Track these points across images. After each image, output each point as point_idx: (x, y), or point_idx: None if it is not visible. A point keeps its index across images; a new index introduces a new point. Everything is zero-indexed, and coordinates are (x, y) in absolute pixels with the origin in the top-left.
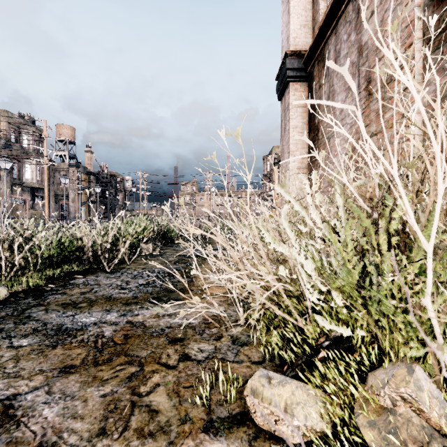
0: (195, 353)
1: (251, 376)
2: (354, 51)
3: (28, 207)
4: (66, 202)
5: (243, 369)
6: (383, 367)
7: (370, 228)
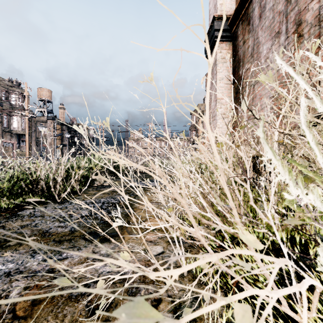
0: None
1: None
2: (281, 0)
3: (15, 149)
4: (44, 145)
5: None
6: None
7: None
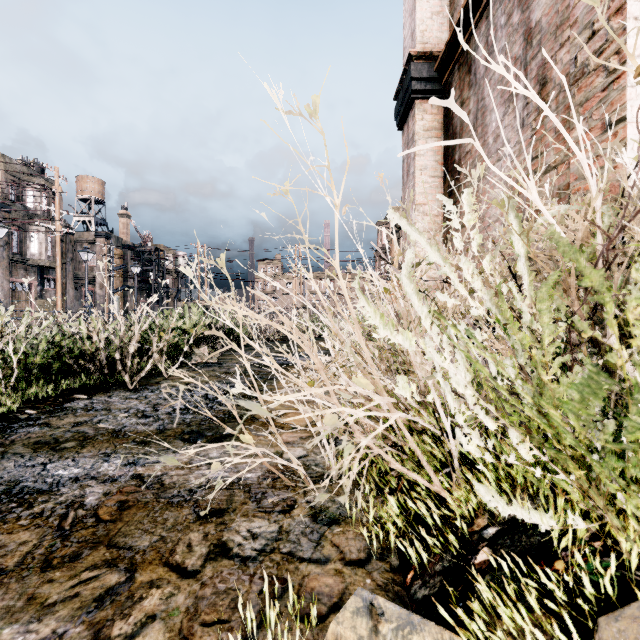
0: (240, 542)
1: (342, 596)
2: (518, 39)
3: (34, 296)
4: (91, 289)
5: (327, 579)
6: (636, 610)
7: (603, 288)
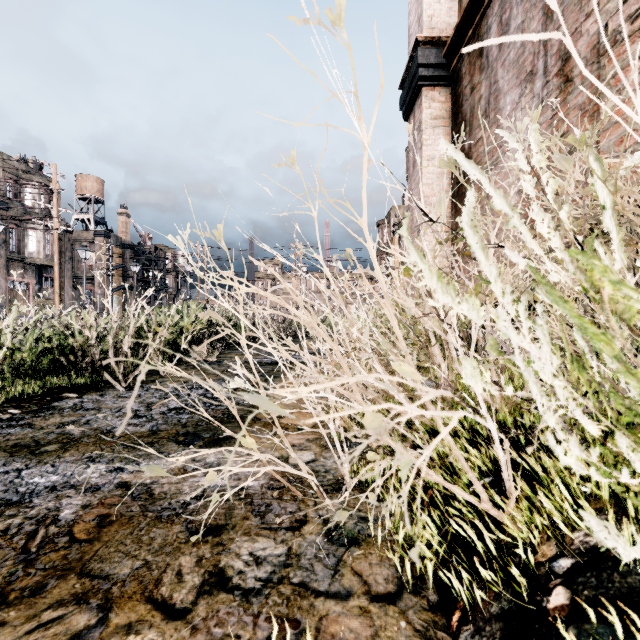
0: (241, 569)
1: None
2: (536, 14)
3: (32, 294)
4: (90, 288)
5: (351, 621)
6: None
7: None
